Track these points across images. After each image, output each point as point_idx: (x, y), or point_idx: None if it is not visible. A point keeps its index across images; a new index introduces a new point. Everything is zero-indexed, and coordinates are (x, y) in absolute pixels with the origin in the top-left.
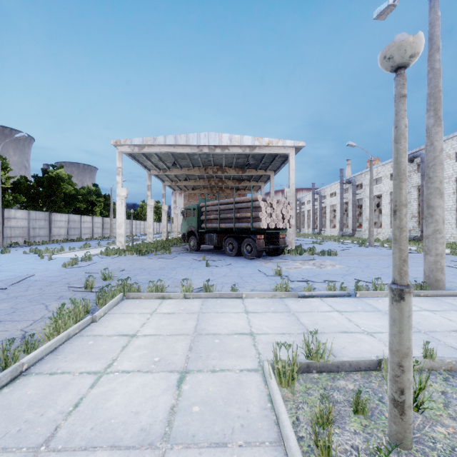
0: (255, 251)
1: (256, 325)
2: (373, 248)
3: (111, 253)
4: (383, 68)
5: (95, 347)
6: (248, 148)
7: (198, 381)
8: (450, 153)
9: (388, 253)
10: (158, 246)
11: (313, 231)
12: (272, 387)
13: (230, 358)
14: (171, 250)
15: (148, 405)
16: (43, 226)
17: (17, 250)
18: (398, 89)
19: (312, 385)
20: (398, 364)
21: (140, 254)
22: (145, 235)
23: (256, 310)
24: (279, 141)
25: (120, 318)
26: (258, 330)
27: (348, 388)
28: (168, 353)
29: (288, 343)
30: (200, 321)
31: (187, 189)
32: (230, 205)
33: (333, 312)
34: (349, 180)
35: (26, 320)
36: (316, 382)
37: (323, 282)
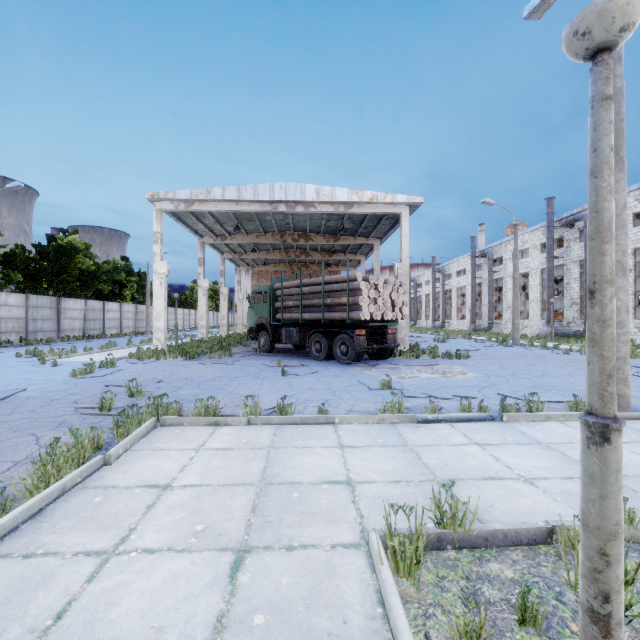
0: (354, 353)
1: (356, 468)
2: (519, 348)
3: (145, 356)
4: (570, 53)
5: (104, 507)
6: (343, 205)
7: (264, 567)
8: None
9: (541, 355)
10: (214, 346)
11: (434, 324)
12: (384, 580)
13: (316, 524)
14: (233, 351)
15: (180, 613)
16: (48, 317)
17: (8, 351)
18: (599, 87)
19: (447, 573)
20: (598, 551)
21: (187, 357)
22: (196, 329)
23: (356, 444)
24: (387, 196)
25: (148, 457)
26: (358, 475)
27: (505, 576)
28: (219, 516)
29: (406, 497)
30: (270, 462)
31: (256, 264)
32: (318, 286)
33: (470, 445)
34: (484, 252)
35: (1, 463)
36: (453, 566)
37: (453, 398)
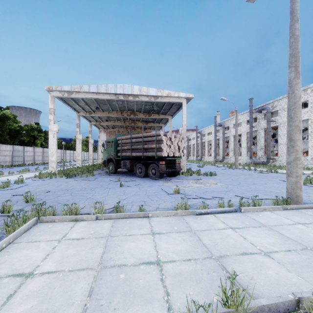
0: (159, 174)
1: (162, 250)
2: (238, 170)
3: (43, 176)
4: None
5: None
6: (153, 97)
7: None
8: (284, 107)
9: (249, 174)
10: (84, 170)
11: (197, 158)
12: None
13: (135, 304)
14: (95, 173)
15: None
16: None
17: None
18: None
19: None
20: None
21: (68, 177)
22: None
23: (161, 231)
24: (175, 93)
25: (24, 248)
26: (164, 256)
27: None
28: (63, 302)
29: (196, 273)
30: (107, 248)
31: (108, 128)
32: (140, 138)
33: (227, 229)
34: (220, 124)
35: None
36: None
37: (212, 198)
